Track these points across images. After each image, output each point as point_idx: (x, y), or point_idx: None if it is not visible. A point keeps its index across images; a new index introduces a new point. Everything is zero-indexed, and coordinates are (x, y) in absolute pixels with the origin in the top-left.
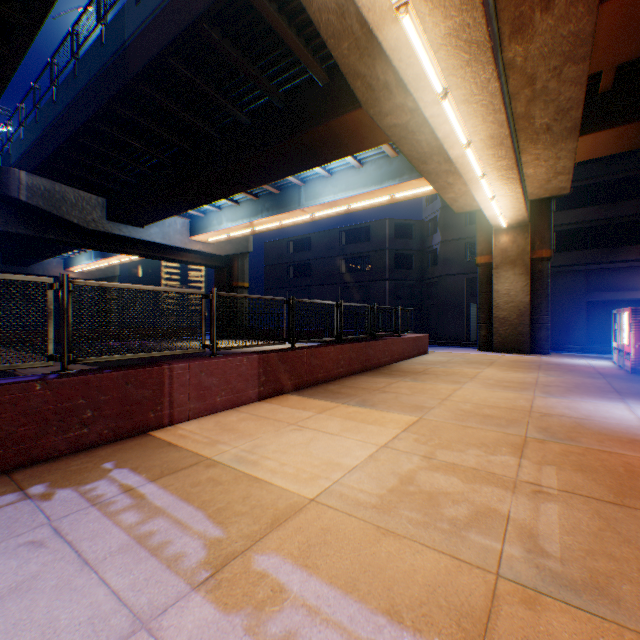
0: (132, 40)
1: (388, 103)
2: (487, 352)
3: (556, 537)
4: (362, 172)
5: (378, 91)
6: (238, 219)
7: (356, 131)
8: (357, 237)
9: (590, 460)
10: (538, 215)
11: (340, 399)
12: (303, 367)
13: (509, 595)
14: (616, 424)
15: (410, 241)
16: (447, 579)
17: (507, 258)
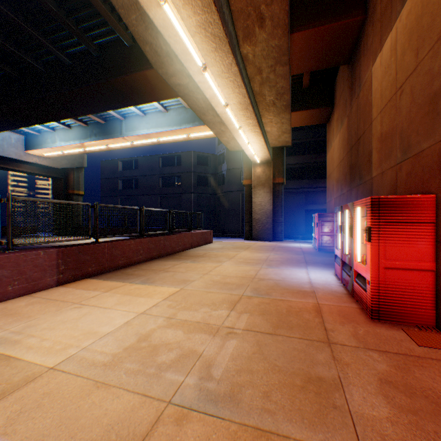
0: None
1: (172, 67)
2: (249, 241)
3: (224, 364)
4: (168, 116)
5: (163, 57)
6: (70, 140)
7: (156, 84)
8: (172, 162)
9: (271, 306)
10: (277, 157)
11: (130, 279)
12: (105, 256)
13: (169, 417)
14: (296, 282)
15: (208, 167)
16: (129, 415)
17: (260, 182)
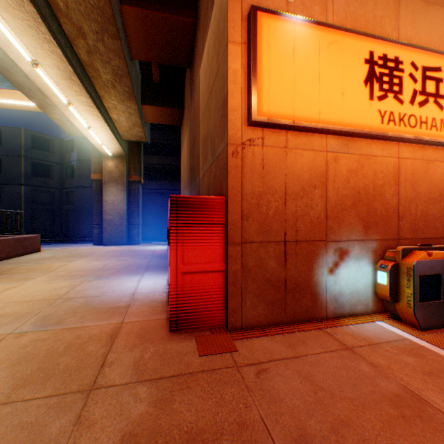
0: None
1: None
2: (100, 246)
3: None
4: None
5: None
6: None
7: None
8: None
9: (46, 345)
10: (134, 152)
11: None
12: None
13: None
14: (117, 295)
15: (51, 154)
16: None
17: (114, 178)
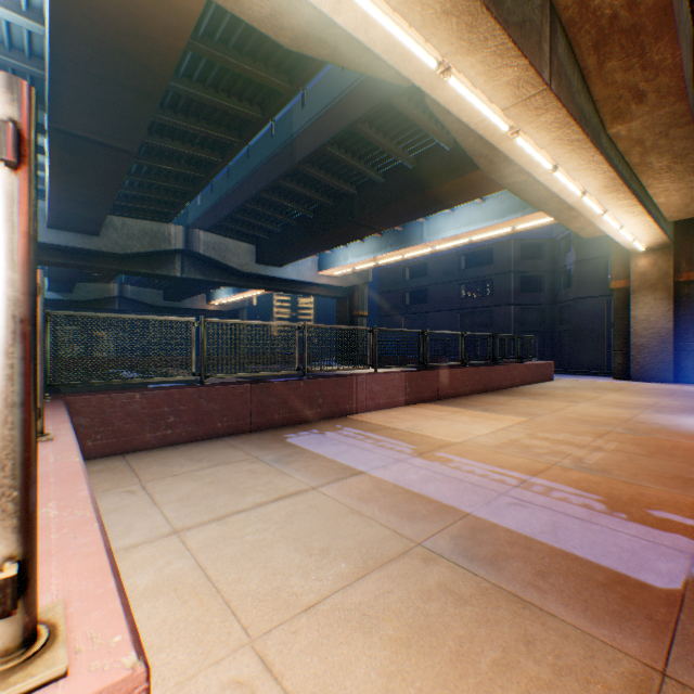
0: (298, 135)
1: (507, 170)
2: (622, 381)
3: (593, 460)
4: (483, 207)
5: (498, 164)
6: (362, 255)
7: (478, 183)
8: (477, 260)
9: (649, 442)
10: (684, 235)
11: (467, 407)
12: (435, 384)
13: (555, 468)
14: None
15: (538, 262)
16: (527, 463)
17: (645, 282)
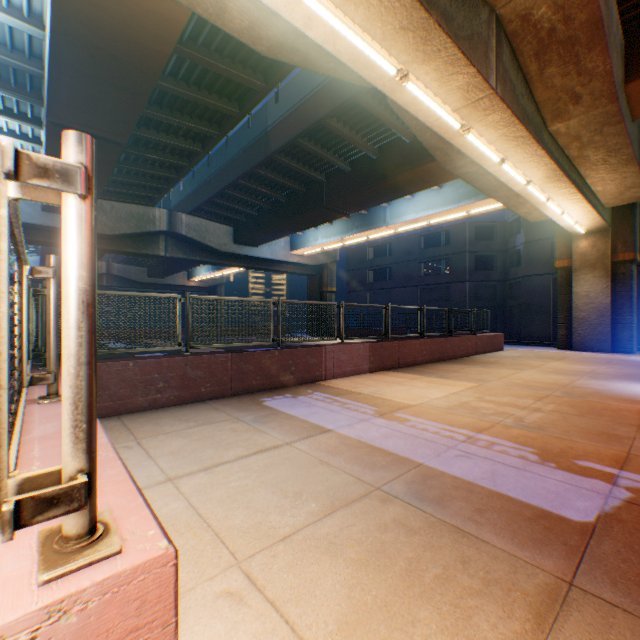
0: (272, 127)
1: (460, 162)
2: (565, 350)
3: (532, 419)
4: (440, 193)
5: (452, 156)
6: (331, 236)
7: (435, 173)
8: (436, 241)
9: (582, 404)
10: (620, 220)
11: (424, 374)
12: (396, 353)
13: (498, 426)
14: (627, 393)
15: (491, 242)
16: (474, 422)
17: (586, 262)
